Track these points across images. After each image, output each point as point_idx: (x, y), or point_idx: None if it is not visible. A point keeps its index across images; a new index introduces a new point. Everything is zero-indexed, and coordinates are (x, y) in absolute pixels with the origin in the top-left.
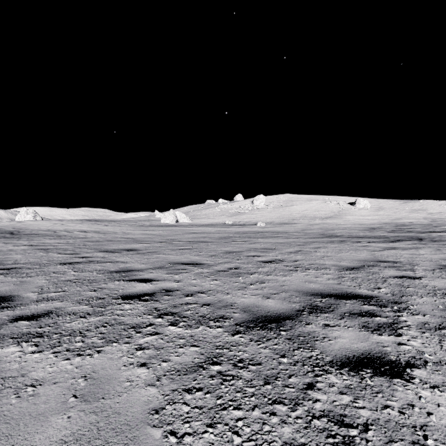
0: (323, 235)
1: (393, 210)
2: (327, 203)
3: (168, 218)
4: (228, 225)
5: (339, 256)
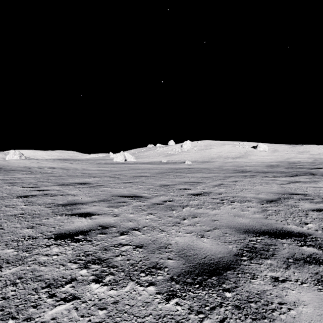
0: (237, 171)
1: (285, 152)
2: (236, 147)
3: (119, 158)
4: (164, 163)
5: (255, 189)
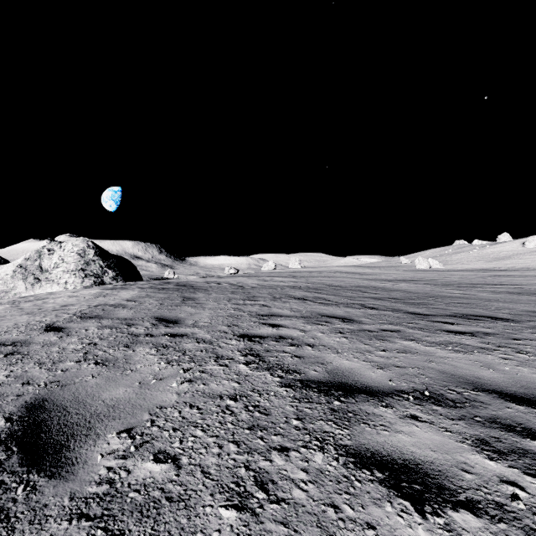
0: None
1: None
2: None
3: (422, 264)
4: (486, 270)
5: None
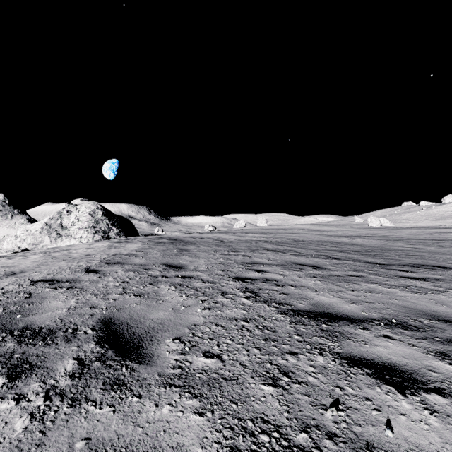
0: None
1: None
2: None
3: (374, 223)
4: (432, 228)
5: None
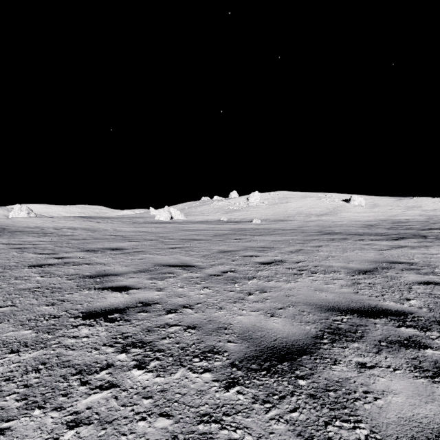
0: (322, 233)
1: (388, 207)
2: (322, 200)
3: (162, 215)
4: (223, 222)
5: (345, 256)
